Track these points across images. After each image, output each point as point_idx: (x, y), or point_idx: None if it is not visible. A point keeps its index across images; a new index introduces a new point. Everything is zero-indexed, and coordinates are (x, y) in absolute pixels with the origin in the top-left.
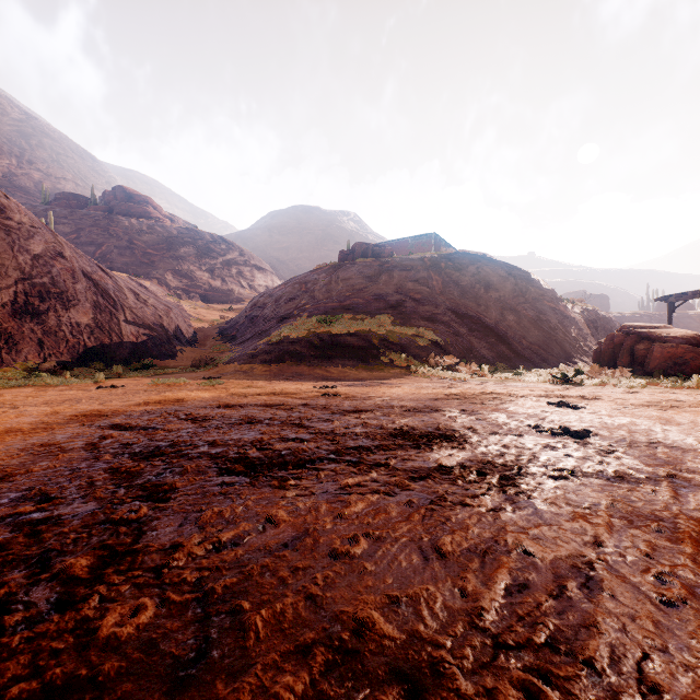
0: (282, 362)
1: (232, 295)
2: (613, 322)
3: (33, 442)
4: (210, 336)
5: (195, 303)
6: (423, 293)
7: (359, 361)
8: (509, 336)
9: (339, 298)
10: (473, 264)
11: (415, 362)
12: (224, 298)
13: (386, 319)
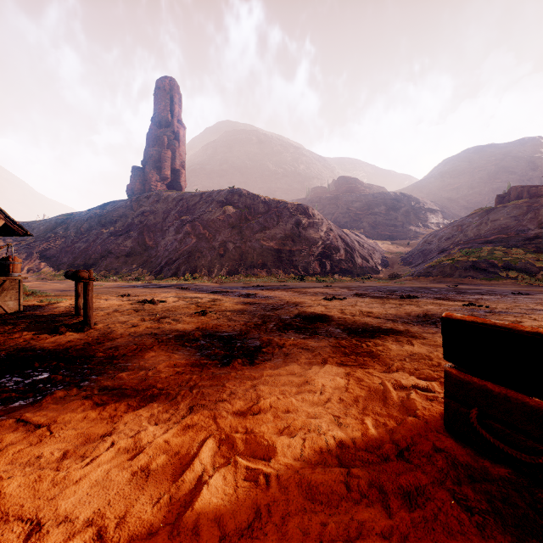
0: (435, 276)
1: (409, 234)
2: None
3: (365, 288)
4: (396, 262)
5: (385, 242)
6: None
7: (483, 276)
8: None
9: (485, 235)
10: None
11: (524, 277)
12: (404, 236)
13: (520, 249)
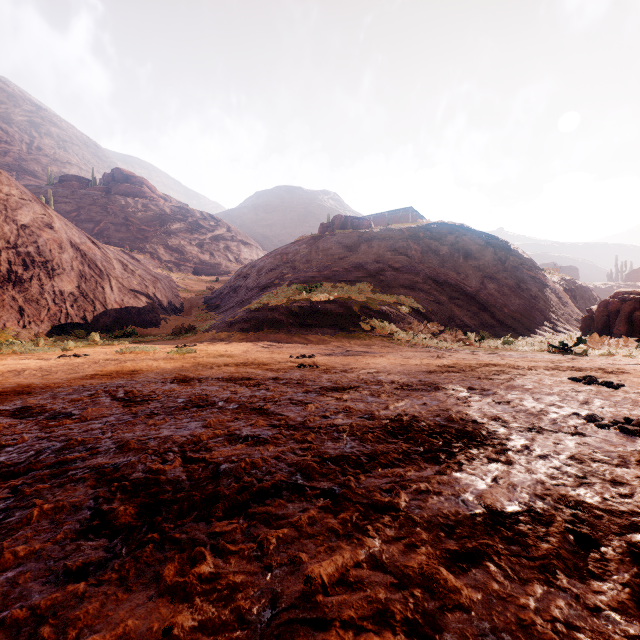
0: (260, 330)
1: (219, 268)
2: (590, 291)
3: None
4: (196, 305)
5: (184, 275)
6: (403, 262)
7: (339, 329)
8: (490, 304)
9: (319, 267)
10: (451, 233)
11: (397, 330)
12: (212, 270)
13: (366, 288)
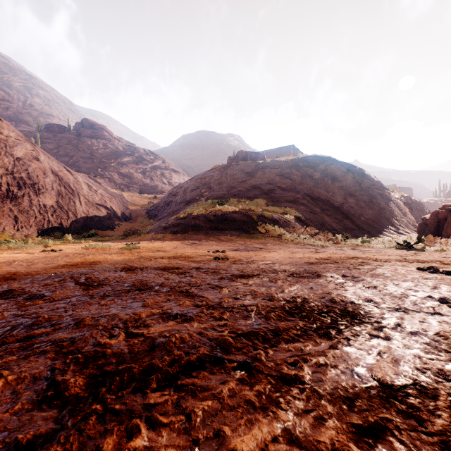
0: (186, 232)
1: (157, 189)
2: (422, 204)
3: None
4: (140, 215)
5: (132, 194)
6: (287, 184)
7: (242, 231)
8: (351, 214)
9: (228, 187)
10: (322, 163)
11: (284, 232)
12: (152, 190)
13: (261, 202)
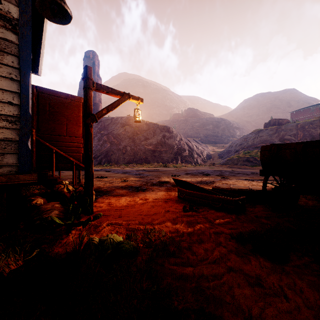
0: (230, 164)
1: (224, 140)
2: None
3: (193, 170)
4: (215, 156)
5: (211, 145)
6: (290, 140)
7: (250, 164)
8: None
9: (256, 144)
10: None
11: None
12: (222, 141)
13: None
